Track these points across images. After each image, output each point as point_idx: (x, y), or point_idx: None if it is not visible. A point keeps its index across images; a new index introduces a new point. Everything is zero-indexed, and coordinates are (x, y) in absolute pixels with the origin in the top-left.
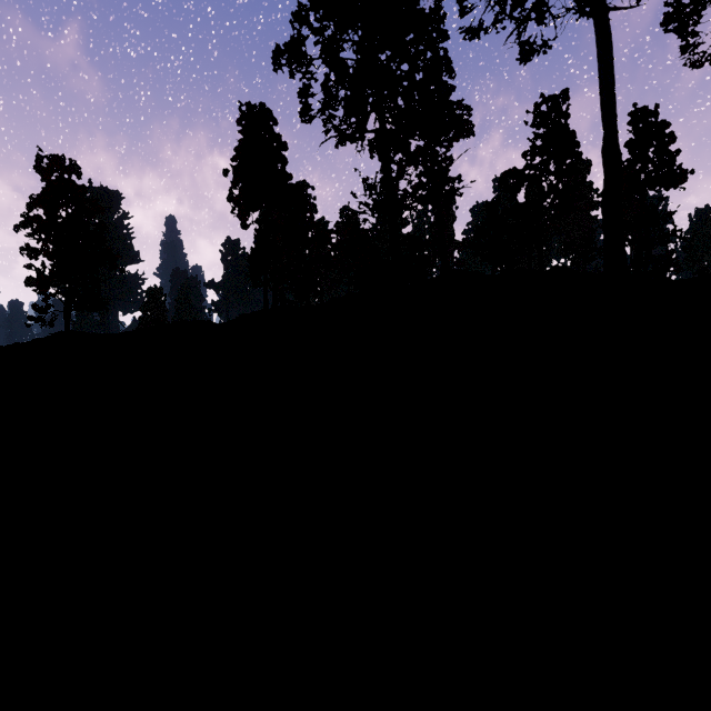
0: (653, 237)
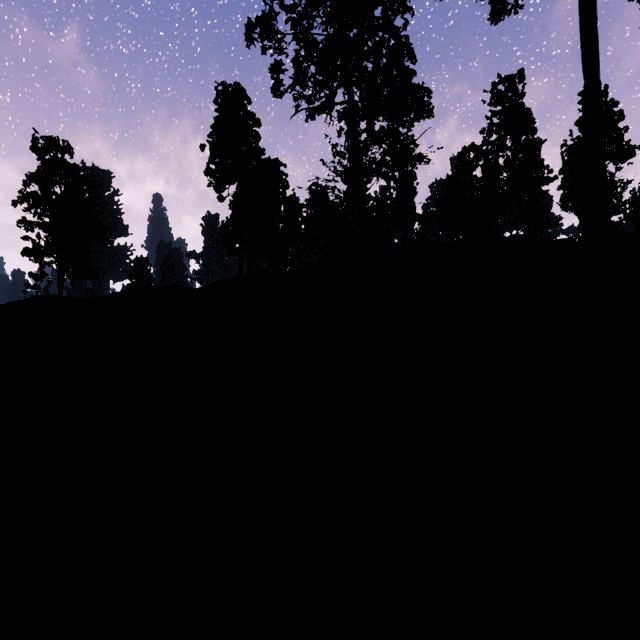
0: (611, 205)
